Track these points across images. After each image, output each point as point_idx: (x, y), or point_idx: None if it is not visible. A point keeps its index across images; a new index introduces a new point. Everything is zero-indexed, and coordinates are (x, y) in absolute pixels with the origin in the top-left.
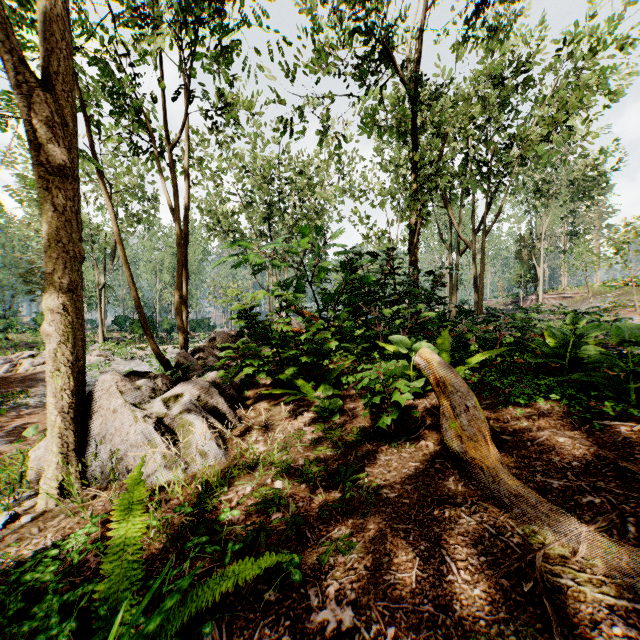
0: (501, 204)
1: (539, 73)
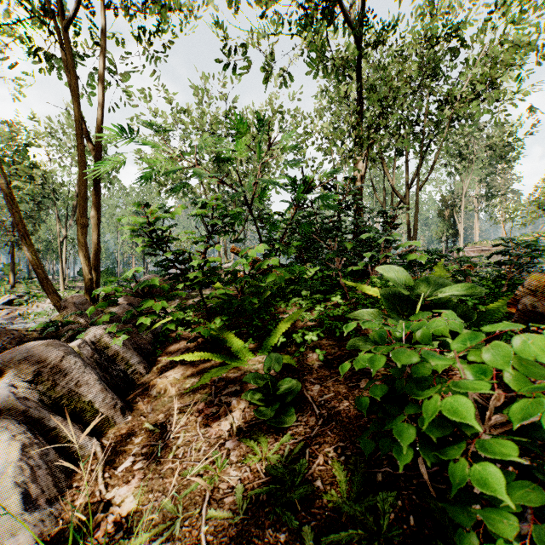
0: (434, 161)
1: (471, 35)
